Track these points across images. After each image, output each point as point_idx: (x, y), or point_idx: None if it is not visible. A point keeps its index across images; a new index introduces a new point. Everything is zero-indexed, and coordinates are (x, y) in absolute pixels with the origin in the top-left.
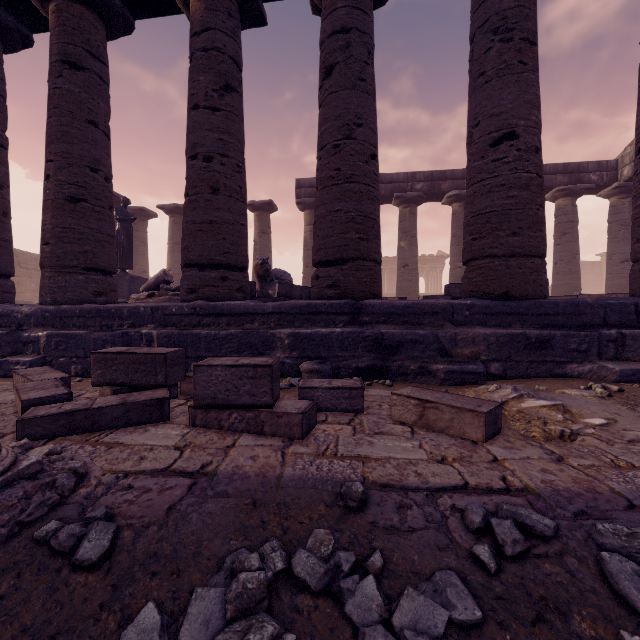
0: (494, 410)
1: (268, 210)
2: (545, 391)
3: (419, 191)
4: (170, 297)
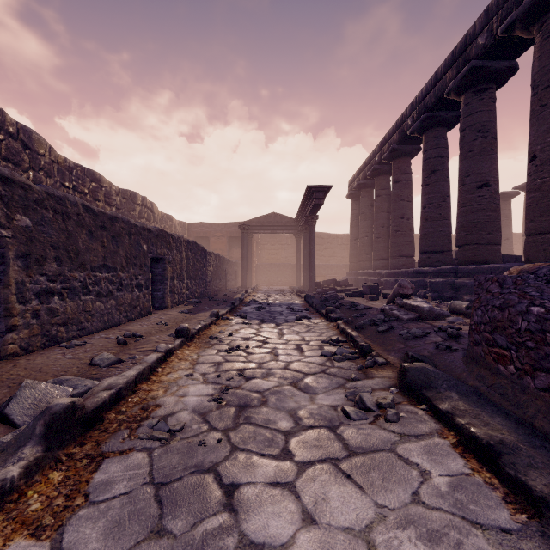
0: None
1: None
2: None
3: None
4: None
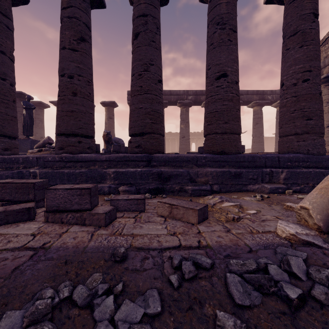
0: (203, 208)
1: (113, 106)
2: (236, 198)
3: (190, 100)
4: (51, 152)
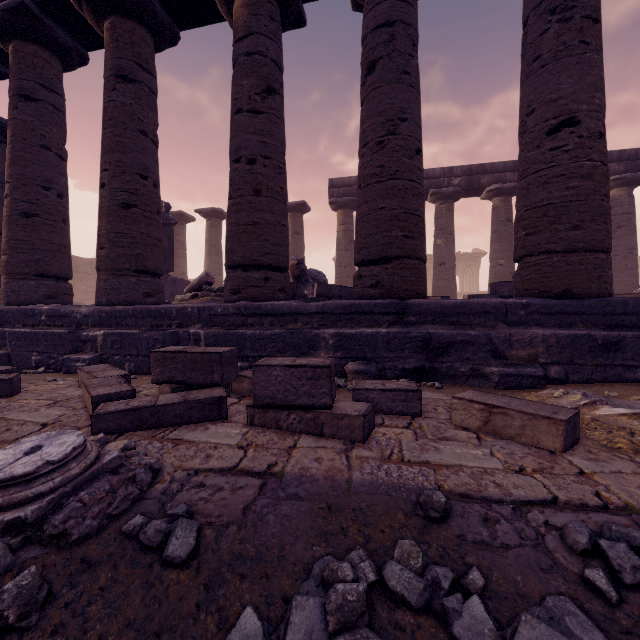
0: (573, 418)
1: (301, 211)
2: (617, 397)
3: (456, 186)
4: (213, 298)
